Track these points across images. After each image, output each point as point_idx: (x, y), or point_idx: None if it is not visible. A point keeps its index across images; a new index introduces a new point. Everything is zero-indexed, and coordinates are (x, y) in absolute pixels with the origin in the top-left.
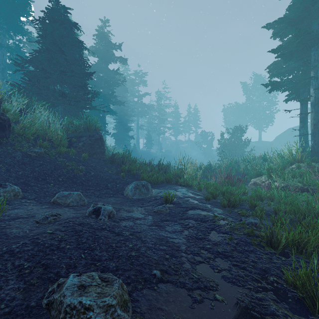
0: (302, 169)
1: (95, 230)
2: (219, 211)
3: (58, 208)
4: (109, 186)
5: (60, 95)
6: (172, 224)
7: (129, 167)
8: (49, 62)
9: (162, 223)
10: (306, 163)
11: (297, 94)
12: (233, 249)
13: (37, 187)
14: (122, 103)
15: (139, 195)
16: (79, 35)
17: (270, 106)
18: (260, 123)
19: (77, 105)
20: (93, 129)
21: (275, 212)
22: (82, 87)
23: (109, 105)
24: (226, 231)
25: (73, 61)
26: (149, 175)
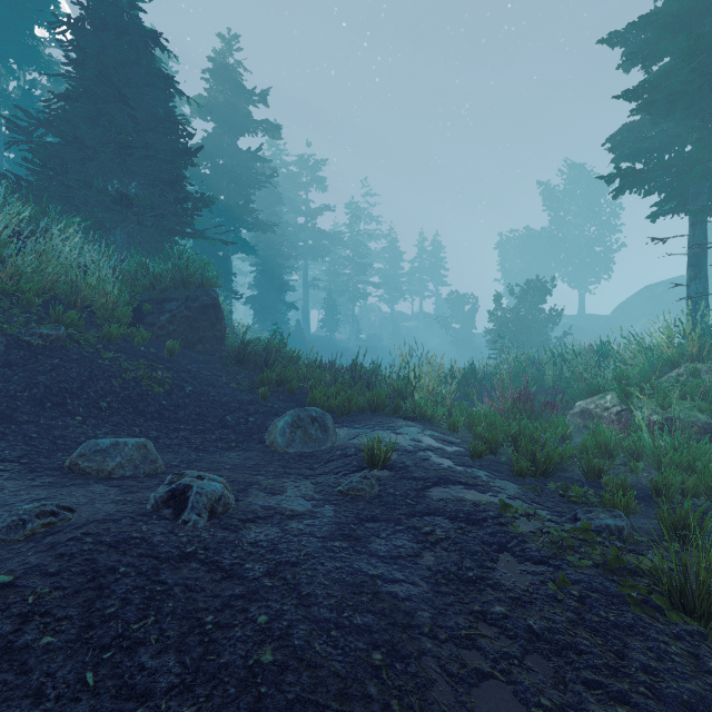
0: (703, 378)
1: (160, 561)
2: (509, 489)
3: (77, 485)
4: (230, 420)
5: (115, 201)
6: (388, 531)
7: (282, 374)
8: (92, 123)
9: (360, 527)
10: (711, 363)
11: (682, 201)
12: (572, 619)
13: (35, 425)
14: (269, 227)
15: (304, 445)
16: (173, 73)
17: (604, 237)
18: (583, 275)
19: (159, 227)
20: (196, 284)
21: (656, 491)
22: (172, 185)
23: (239, 231)
24: (541, 555)
25: (150, 123)
26: (330, 393)
